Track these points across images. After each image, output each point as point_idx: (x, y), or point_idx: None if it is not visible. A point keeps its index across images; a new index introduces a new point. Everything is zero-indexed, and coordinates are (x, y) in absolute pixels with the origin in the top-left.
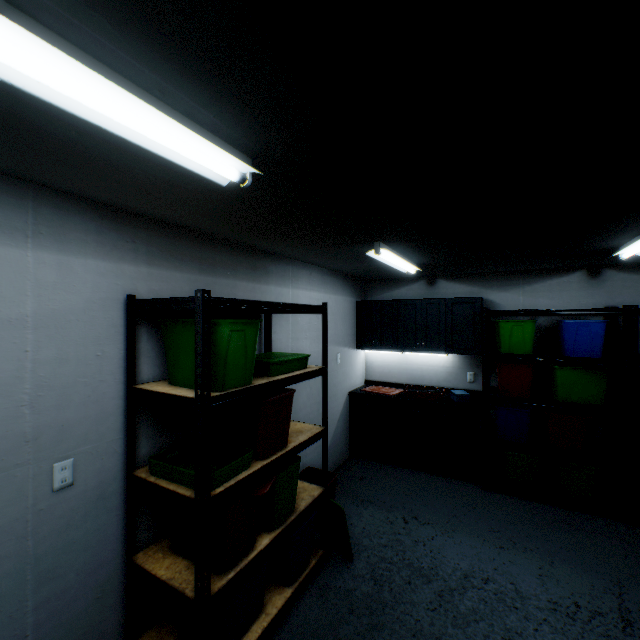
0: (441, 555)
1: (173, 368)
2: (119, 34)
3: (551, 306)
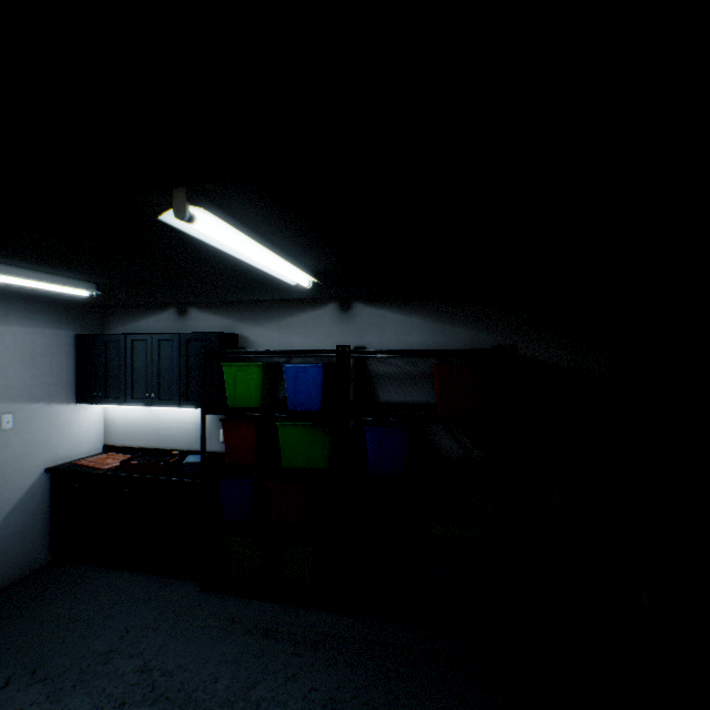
0: None
1: None
2: None
3: (306, 345)
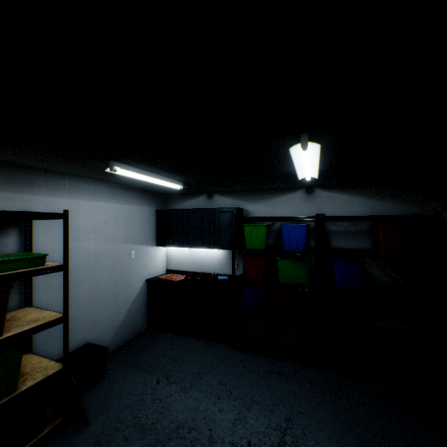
0: (168, 410)
1: None
2: None
3: (284, 214)
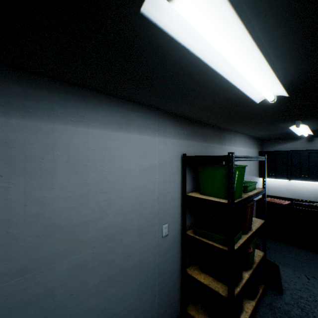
0: None
1: (203, 187)
2: (280, 47)
3: None
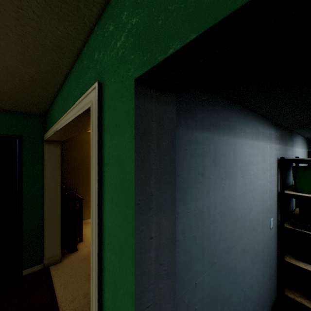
0: None
1: (301, 186)
2: None
3: None
